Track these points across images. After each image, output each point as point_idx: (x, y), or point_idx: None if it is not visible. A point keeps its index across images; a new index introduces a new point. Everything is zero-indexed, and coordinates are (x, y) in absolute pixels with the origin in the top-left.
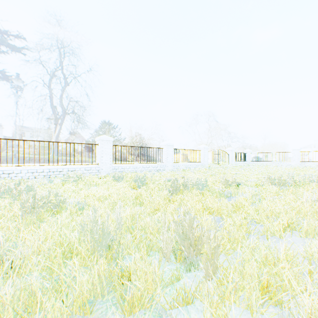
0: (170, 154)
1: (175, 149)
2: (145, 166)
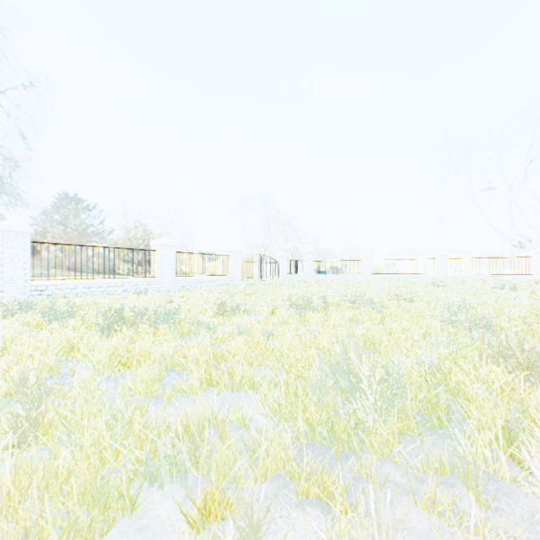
0: (170, 262)
1: (181, 252)
2: (115, 283)
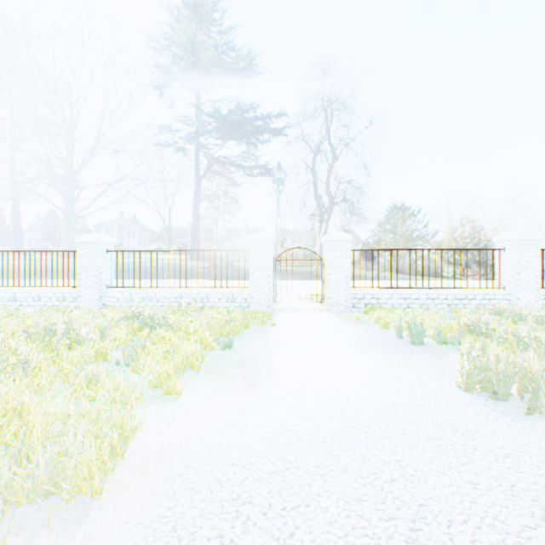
0: None
1: None
2: None
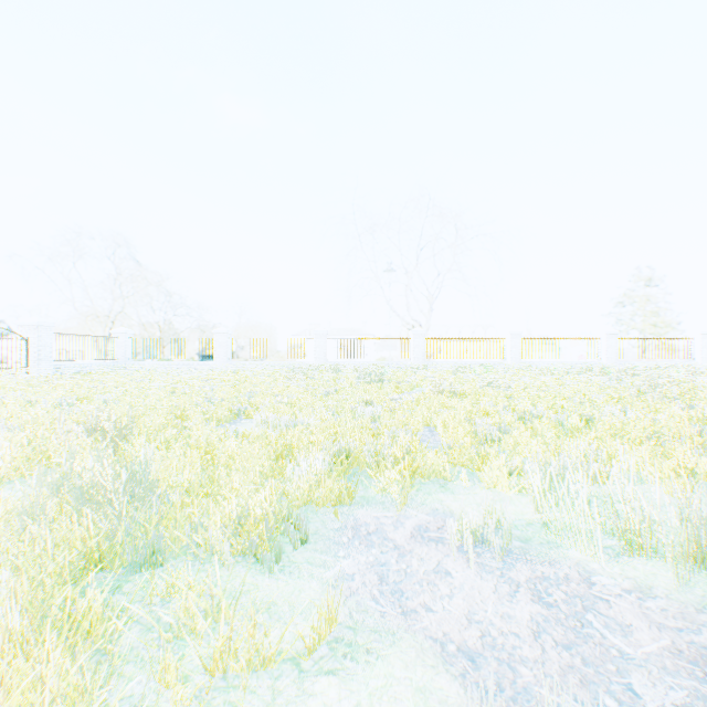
0: None
1: None
2: None
